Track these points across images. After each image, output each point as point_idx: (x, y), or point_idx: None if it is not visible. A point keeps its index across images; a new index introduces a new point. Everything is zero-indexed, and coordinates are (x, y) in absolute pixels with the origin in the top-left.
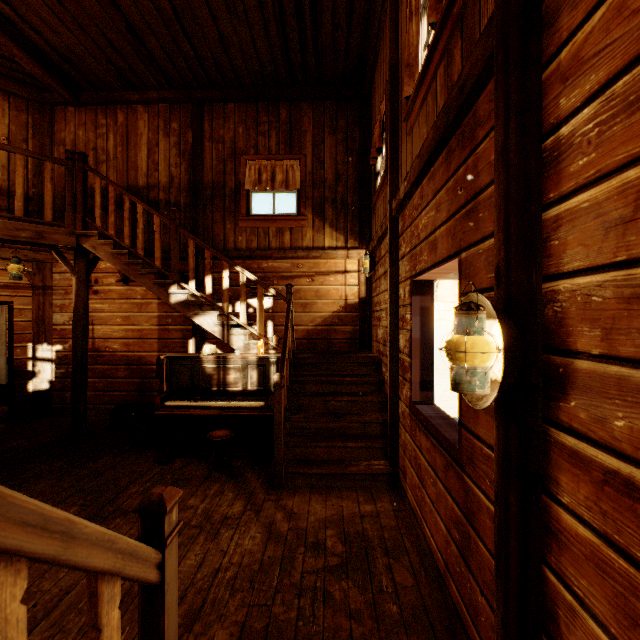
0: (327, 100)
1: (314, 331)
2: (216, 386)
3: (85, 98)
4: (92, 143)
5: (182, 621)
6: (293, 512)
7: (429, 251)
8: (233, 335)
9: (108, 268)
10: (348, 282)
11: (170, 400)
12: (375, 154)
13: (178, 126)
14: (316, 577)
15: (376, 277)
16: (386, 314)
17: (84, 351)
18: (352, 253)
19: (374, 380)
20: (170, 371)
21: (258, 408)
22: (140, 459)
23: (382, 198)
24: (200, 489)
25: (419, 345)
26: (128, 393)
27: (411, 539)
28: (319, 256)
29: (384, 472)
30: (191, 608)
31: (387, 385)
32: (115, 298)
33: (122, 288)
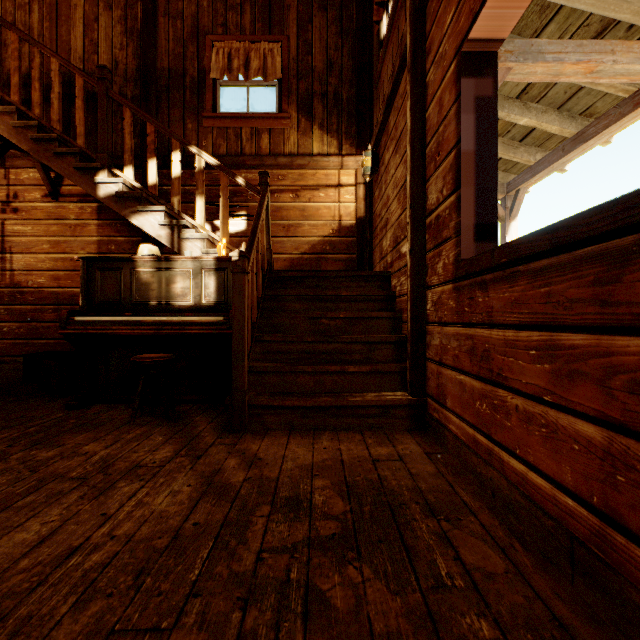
0: None
1: (299, 261)
2: (156, 300)
3: None
4: (10, 16)
5: None
6: (257, 457)
7: None
8: (186, 241)
9: (31, 179)
10: (342, 199)
11: (84, 316)
12: None
13: None
14: (290, 560)
15: (380, 176)
16: (399, 198)
17: None
18: (348, 161)
19: (381, 294)
20: (88, 278)
21: (214, 323)
22: (42, 405)
23: (391, 50)
24: (112, 433)
25: (473, 163)
26: (58, 341)
27: (470, 490)
28: (306, 164)
29: (404, 403)
30: None
31: (401, 296)
32: (41, 218)
33: (50, 205)
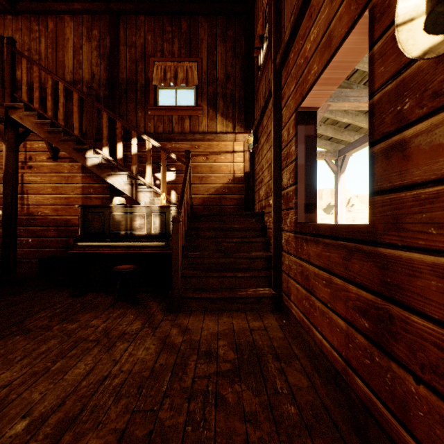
0: (219, 15)
1: (208, 199)
2: (124, 231)
3: (20, 7)
4: (27, 45)
5: (51, 431)
6: (188, 328)
7: (320, 56)
8: (140, 193)
9: (40, 147)
10: (235, 160)
11: (83, 242)
12: (258, 44)
13: (98, 33)
14: (208, 381)
15: (258, 150)
16: (268, 170)
17: (13, 208)
18: (239, 136)
19: (258, 227)
20: (84, 218)
21: (159, 247)
22: (57, 294)
23: (264, 78)
24: (104, 313)
25: (304, 170)
26: (57, 249)
27: (299, 347)
28: (212, 139)
29: (269, 295)
30: (66, 416)
31: (269, 229)
32: (46, 172)
33: (52, 164)
